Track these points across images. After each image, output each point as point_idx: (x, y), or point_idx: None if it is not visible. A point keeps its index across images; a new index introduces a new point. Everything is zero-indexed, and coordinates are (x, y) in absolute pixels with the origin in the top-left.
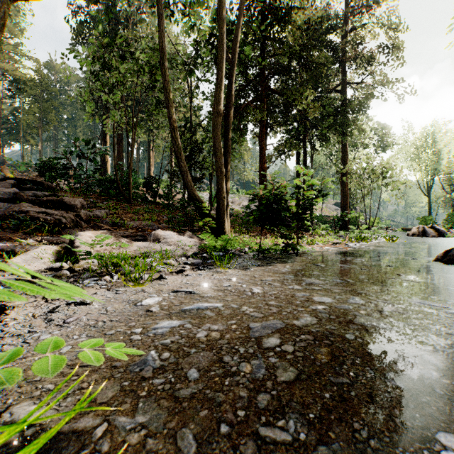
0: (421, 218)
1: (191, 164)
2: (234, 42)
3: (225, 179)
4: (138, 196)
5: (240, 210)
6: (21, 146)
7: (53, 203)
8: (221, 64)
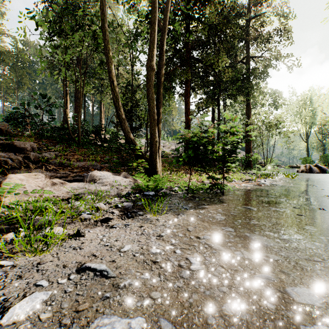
0: (303, 159)
1: (131, 116)
2: (165, 11)
3: (158, 126)
4: (88, 141)
5: (170, 152)
6: (2, 103)
7: (5, 146)
8: (154, 24)
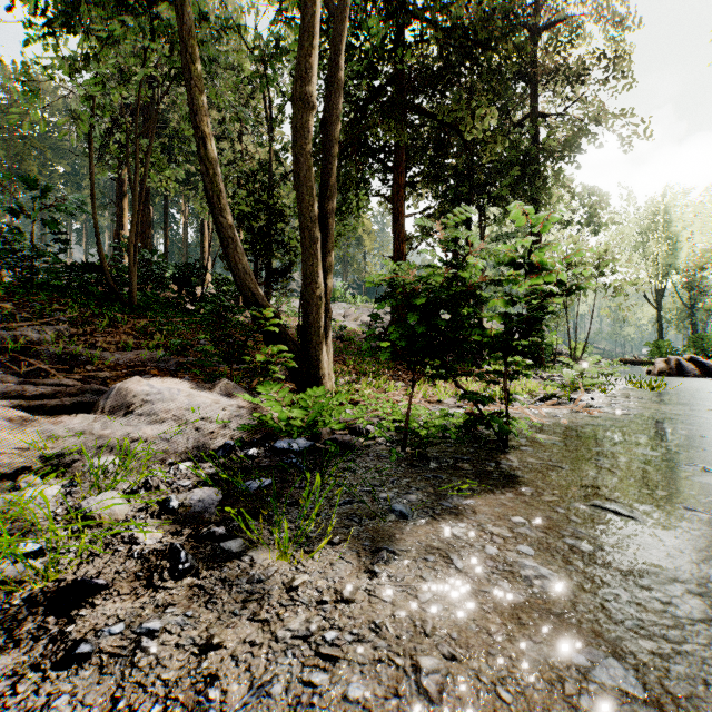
0: (652, 344)
1: (268, 243)
2: None
3: (324, 259)
4: (160, 300)
5: (358, 329)
6: None
7: None
8: None
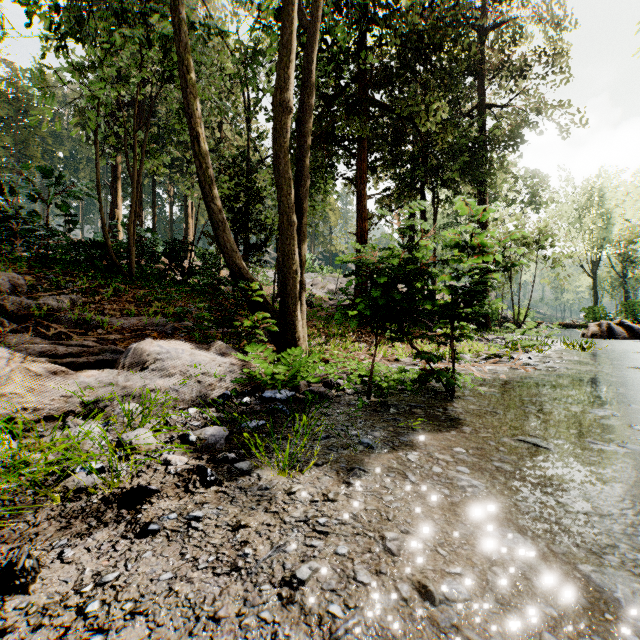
0: (587, 309)
1: (247, 221)
2: None
3: (299, 239)
4: (154, 272)
5: (325, 296)
6: None
7: None
8: (289, 7)
